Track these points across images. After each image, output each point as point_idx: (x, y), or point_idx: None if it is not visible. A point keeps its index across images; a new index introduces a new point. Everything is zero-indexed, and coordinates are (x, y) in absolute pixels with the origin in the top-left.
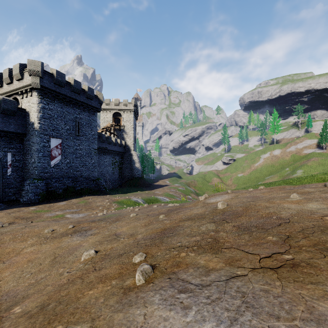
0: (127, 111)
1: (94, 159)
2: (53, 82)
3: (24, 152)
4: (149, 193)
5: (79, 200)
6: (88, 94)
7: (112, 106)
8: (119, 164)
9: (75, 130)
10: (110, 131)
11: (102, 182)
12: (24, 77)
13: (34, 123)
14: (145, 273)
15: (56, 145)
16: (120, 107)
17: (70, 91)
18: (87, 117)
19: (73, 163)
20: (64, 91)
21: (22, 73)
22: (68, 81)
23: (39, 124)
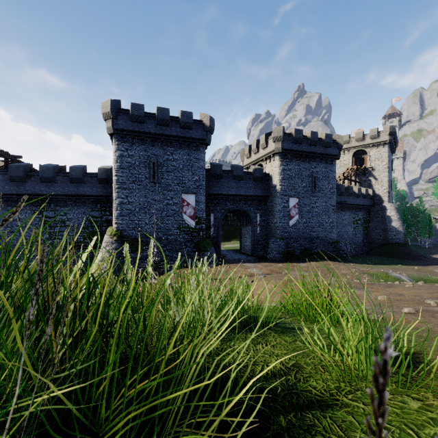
0: (377, 145)
1: (331, 217)
2: (291, 142)
3: (268, 213)
4: (422, 270)
5: (318, 264)
6: (326, 142)
7: (352, 143)
8: (363, 222)
9: (311, 187)
10: (349, 179)
11: (342, 246)
12: (268, 144)
13: (276, 185)
14: (437, 303)
15: (293, 205)
16: (364, 142)
17: (307, 145)
18: (324, 168)
19: (309, 223)
20: (301, 148)
21: (267, 141)
22: (304, 136)
23: (280, 186)
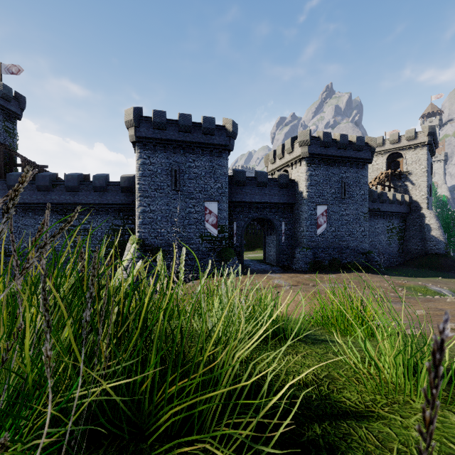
0: (414, 147)
1: (363, 226)
2: (319, 146)
3: (293, 221)
4: None
5: (349, 275)
6: (357, 145)
7: (386, 145)
8: (399, 231)
9: (340, 193)
10: (383, 184)
11: (375, 257)
12: (294, 149)
13: (302, 192)
14: None
15: (321, 213)
16: (399, 144)
17: (336, 149)
18: (355, 173)
19: (338, 232)
20: (329, 152)
21: (293, 146)
22: (333, 139)
23: (307, 192)
